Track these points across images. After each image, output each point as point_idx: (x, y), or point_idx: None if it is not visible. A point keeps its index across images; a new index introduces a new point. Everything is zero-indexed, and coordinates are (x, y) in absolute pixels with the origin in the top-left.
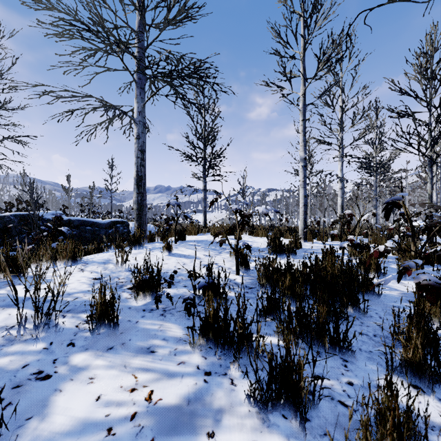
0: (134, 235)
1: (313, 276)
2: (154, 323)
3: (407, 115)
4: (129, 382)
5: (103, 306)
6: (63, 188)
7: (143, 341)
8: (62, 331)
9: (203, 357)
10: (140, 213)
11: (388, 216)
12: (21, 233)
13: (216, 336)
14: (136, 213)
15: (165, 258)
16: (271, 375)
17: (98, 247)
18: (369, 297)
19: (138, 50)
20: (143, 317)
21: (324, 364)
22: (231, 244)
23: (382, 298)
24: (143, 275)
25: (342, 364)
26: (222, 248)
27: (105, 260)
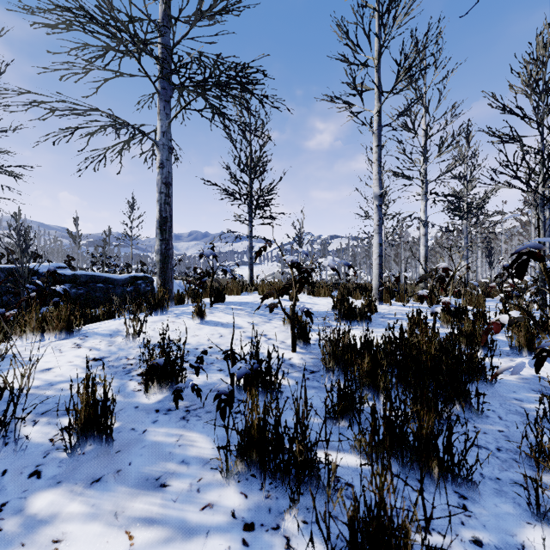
0: (154, 296)
1: (402, 357)
2: (170, 433)
3: (512, 140)
4: (118, 548)
5: (90, 409)
6: (69, 234)
7: (150, 466)
8: (24, 451)
9: (242, 495)
10: (165, 267)
11: (523, 273)
12: (9, 292)
13: (263, 460)
14: (158, 266)
15: (195, 328)
16: (355, 547)
17: (109, 311)
18: (478, 384)
19: (162, 51)
20: (155, 422)
21: (431, 505)
22: (284, 308)
23: (497, 386)
24: (156, 359)
25: (458, 504)
26: (272, 313)
27: (113, 332)
